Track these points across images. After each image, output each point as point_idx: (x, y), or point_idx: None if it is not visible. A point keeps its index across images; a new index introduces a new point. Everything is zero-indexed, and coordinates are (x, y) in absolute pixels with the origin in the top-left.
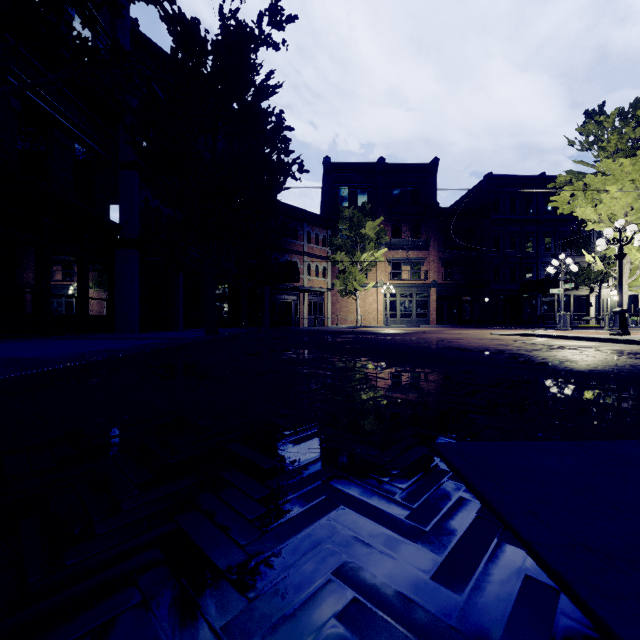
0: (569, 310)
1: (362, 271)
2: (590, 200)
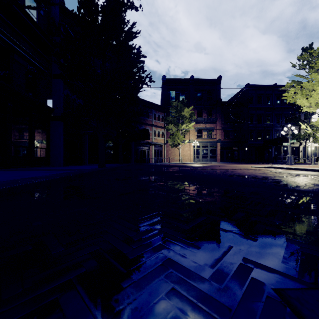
0: None
1: (182, 134)
2: (304, 95)
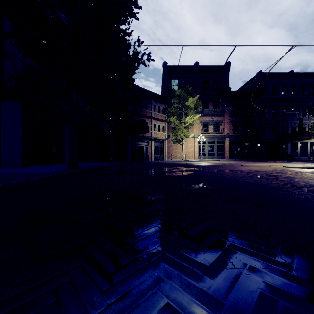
0: (307, 151)
1: (186, 128)
2: None
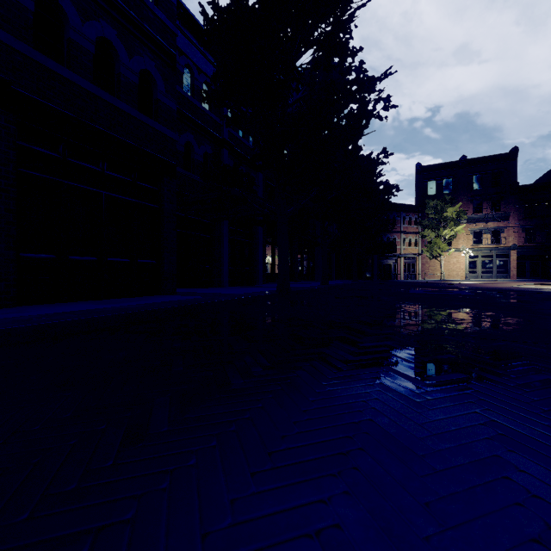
0: None
1: (445, 241)
2: None
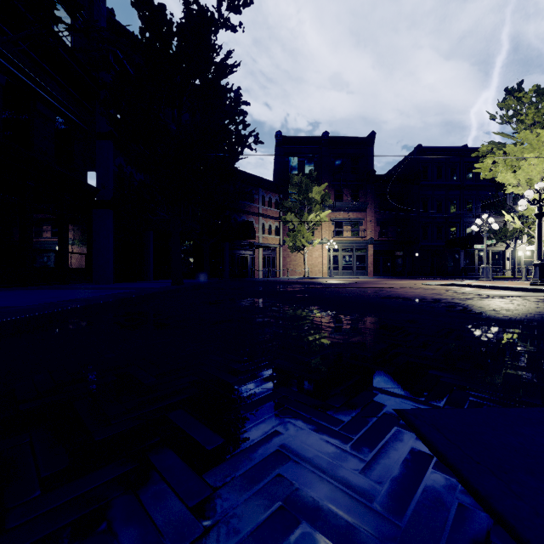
0: (488, 263)
1: (309, 230)
2: (510, 167)
